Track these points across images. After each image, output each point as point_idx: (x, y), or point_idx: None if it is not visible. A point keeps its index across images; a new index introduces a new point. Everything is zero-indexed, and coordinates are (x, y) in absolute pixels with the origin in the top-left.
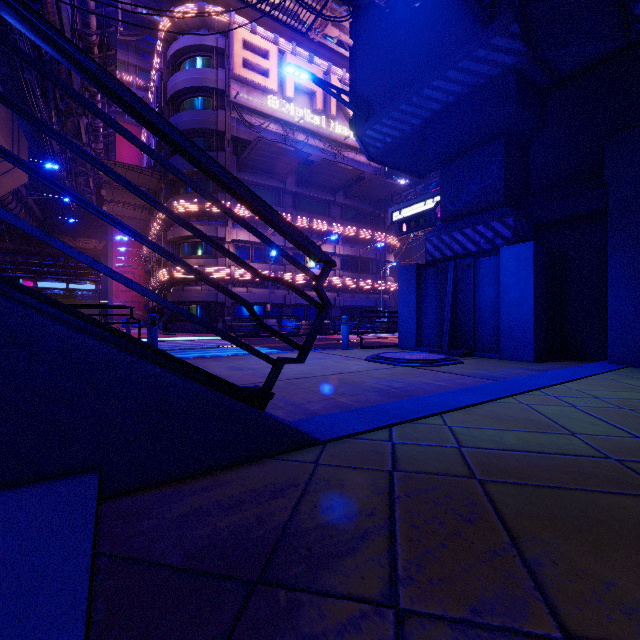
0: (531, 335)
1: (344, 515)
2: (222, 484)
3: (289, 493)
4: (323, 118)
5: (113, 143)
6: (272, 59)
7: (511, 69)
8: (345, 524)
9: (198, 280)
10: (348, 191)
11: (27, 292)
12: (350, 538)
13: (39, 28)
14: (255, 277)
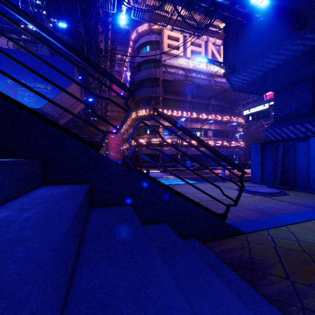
0: None
1: (265, 257)
2: (223, 244)
3: (245, 249)
4: (204, 64)
5: (111, 86)
6: (180, 41)
7: None
8: (267, 260)
9: (148, 144)
10: (217, 98)
11: (174, 191)
12: (270, 263)
13: (178, 126)
14: (172, 142)
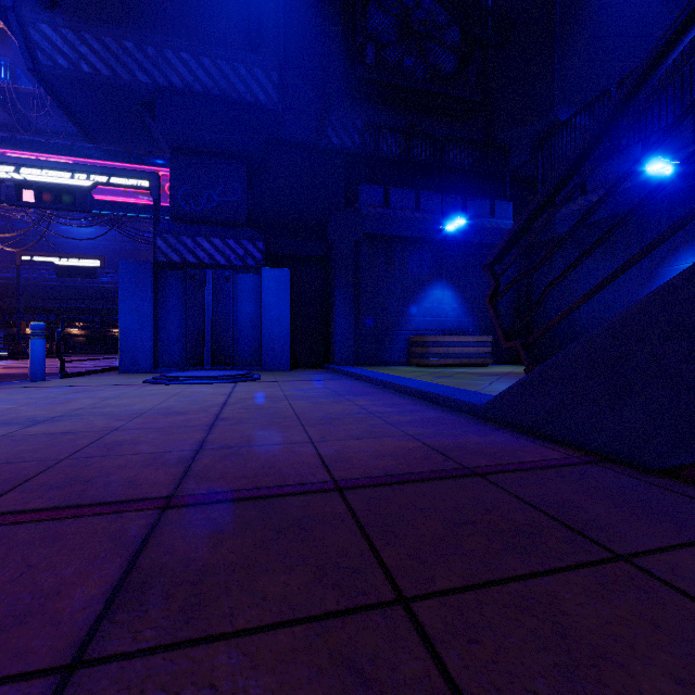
0: (289, 348)
1: None
2: None
3: None
4: None
5: None
6: None
7: (262, 107)
8: None
9: None
10: None
11: None
12: None
13: None
14: None
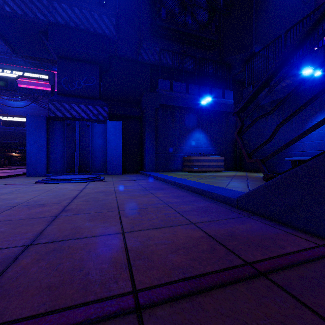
0: (121, 162)
1: None
2: None
3: None
4: None
5: None
6: None
7: (107, 36)
8: None
9: None
10: None
11: None
12: None
13: None
14: None
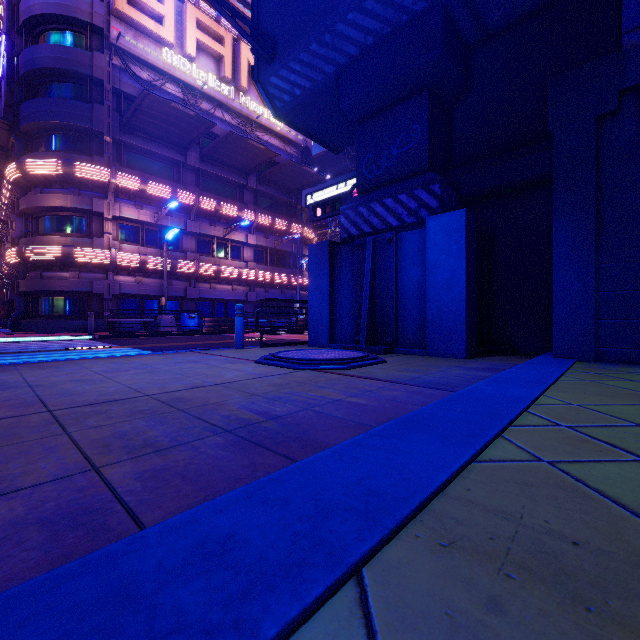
0: (463, 325)
1: None
2: None
3: None
4: (233, 89)
5: None
6: (168, 4)
7: (438, 4)
8: None
9: (64, 264)
10: (262, 176)
11: None
12: None
13: None
14: (145, 264)
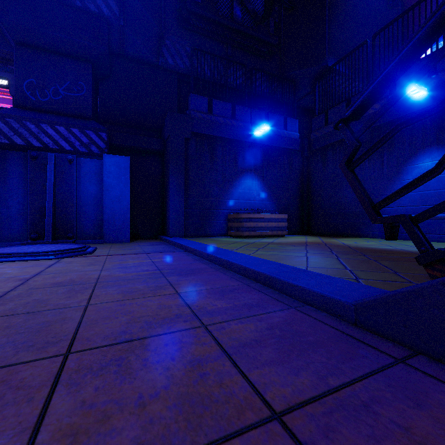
0: (129, 223)
1: None
2: None
3: None
4: None
5: None
6: None
7: (105, 18)
8: None
9: None
10: None
11: None
12: None
13: None
14: None
